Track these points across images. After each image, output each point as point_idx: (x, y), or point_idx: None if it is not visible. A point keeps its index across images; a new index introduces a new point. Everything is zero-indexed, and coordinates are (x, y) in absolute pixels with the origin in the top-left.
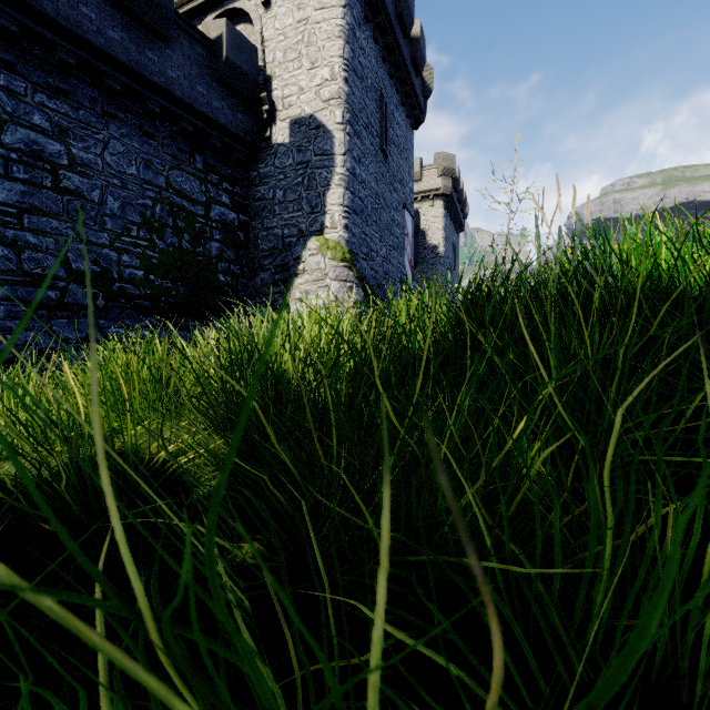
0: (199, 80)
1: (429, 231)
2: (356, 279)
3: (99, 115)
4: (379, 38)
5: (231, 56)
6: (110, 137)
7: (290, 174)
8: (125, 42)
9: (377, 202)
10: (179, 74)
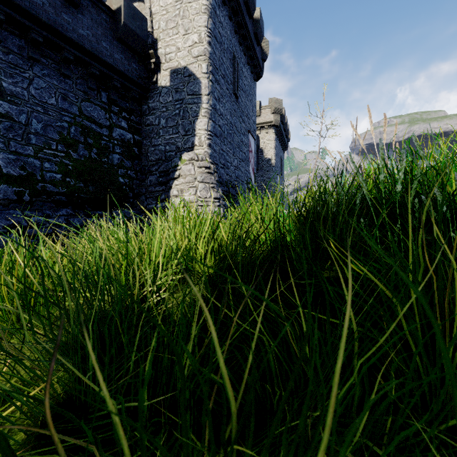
0: (103, 38)
1: (265, 149)
2: (216, 181)
3: (25, 59)
4: (233, 17)
5: (127, 22)
6: (34, 75)
7: (170, 108)
8: (46, 6)
9: (231, 129)
10: (88, 33)
